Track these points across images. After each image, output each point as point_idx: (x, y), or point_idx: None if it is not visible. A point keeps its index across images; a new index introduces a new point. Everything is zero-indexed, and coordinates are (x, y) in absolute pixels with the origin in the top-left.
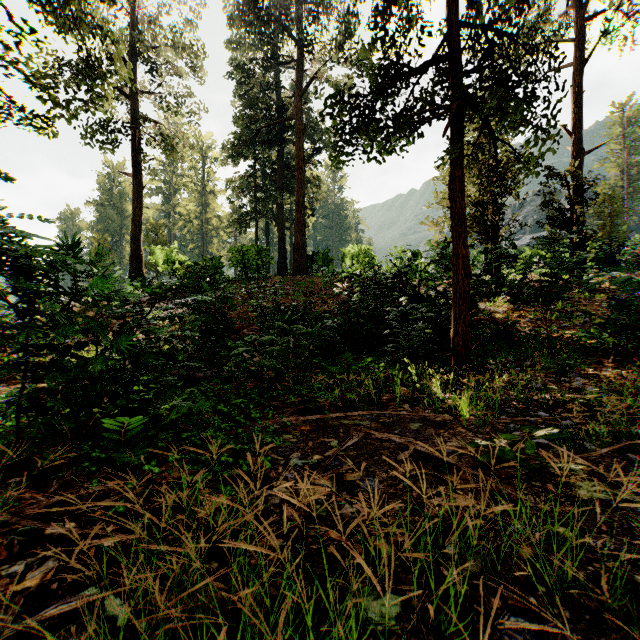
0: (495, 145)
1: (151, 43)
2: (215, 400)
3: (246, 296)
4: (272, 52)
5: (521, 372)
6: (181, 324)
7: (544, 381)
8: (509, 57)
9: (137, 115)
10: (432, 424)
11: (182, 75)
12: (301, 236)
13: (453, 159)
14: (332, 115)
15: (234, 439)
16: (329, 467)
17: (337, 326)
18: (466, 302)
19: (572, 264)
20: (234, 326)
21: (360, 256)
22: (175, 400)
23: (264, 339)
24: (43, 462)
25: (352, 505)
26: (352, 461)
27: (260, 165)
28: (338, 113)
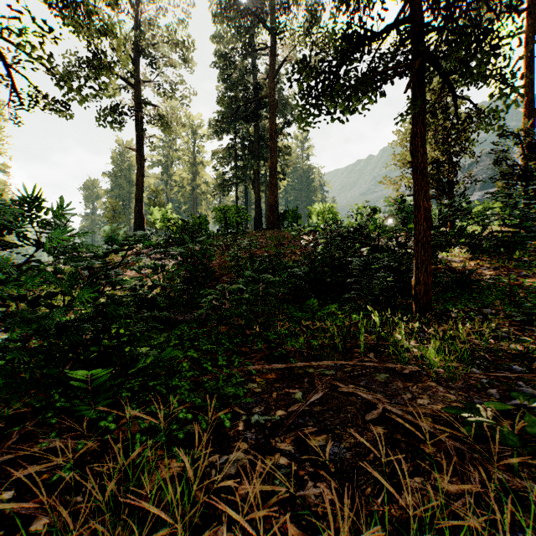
0: (455, 102)
1: (151, 42)
2: (188, 344)
3: (224, 248)
4: (249, 41)
5: (483, 320)
6: (162, 273)
7: (509, 330)
8: (470, 16)
9: (140, 101)
10: (399, 375)
11: (176, 66)
12: (274, 197)
13: (415, 116)
14: (299, 81)
15: (195, 393)
16: (292, 426)
17: (304, 274)
18: (428, 252)
19: (535, 214)
20: (213, 274)
21: (325, 213)
22: (151, 344)
23: (233, 288)
24: (8, 412)
25: (316, 483)
26: (316, 419)
27: (240, 138)
28: (304, 78)
